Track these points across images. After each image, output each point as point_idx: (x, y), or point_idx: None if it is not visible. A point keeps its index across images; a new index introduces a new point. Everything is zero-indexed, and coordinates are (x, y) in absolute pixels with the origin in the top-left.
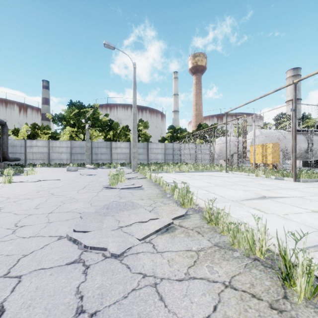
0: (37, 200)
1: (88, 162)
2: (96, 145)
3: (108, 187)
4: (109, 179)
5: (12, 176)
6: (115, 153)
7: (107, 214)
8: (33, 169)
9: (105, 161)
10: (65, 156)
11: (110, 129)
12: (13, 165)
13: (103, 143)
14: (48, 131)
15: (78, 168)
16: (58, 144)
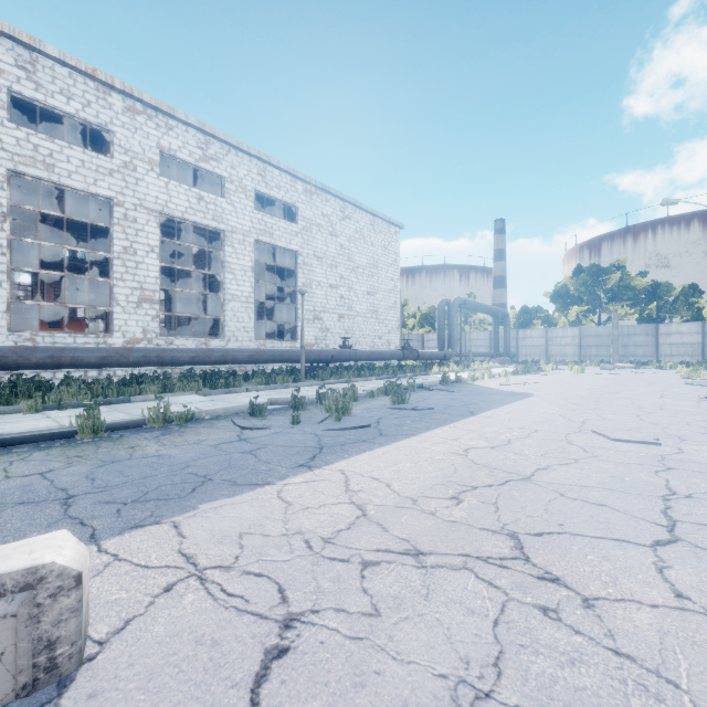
0: (638, 379)
1: (616, 360)
2: (624, 332)
3: (688, 378)
4: (686, 372)
5: (558, 370)
6: (664, 344)
7: (698, 384)
8: (572, 365)
9: (643, 358)
10: (571, 350)
11: (652, 300)
12: (510, 361)
13: (639, 327)
14: (541, 315)
15: (614, 367)
16: (560, 333)
